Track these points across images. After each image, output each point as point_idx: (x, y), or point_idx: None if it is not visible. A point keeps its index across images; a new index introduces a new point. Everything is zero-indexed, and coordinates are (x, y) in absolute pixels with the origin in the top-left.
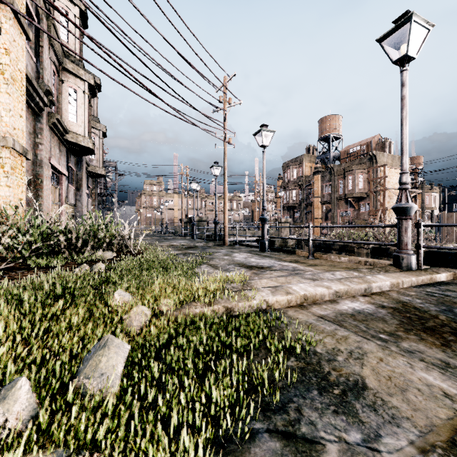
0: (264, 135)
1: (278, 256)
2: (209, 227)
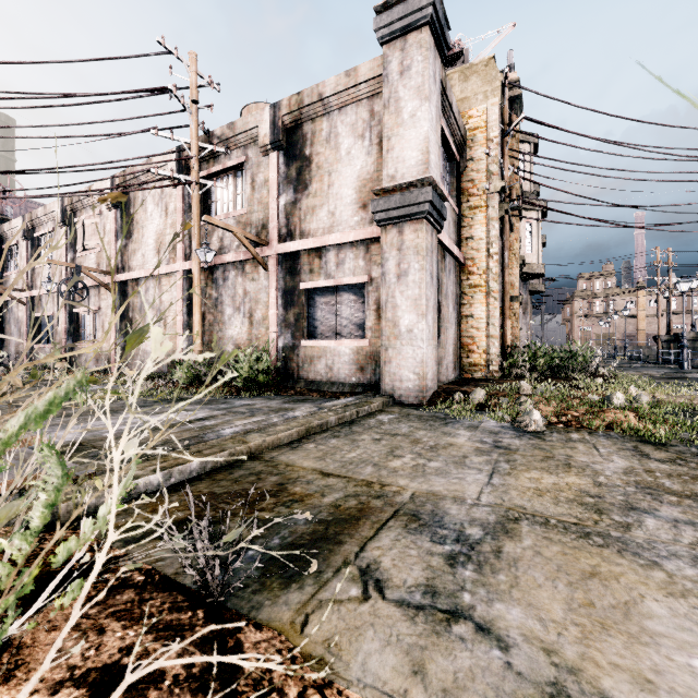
0: None
1: None
2: None
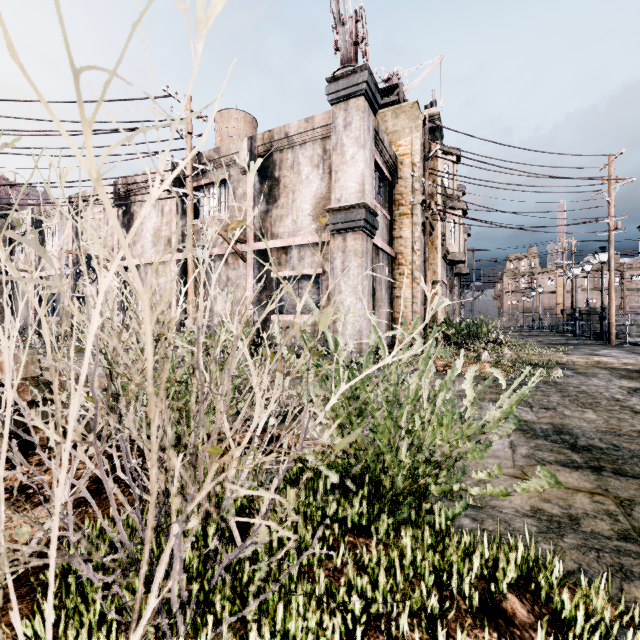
0: None
1: None
2: (595, 323)
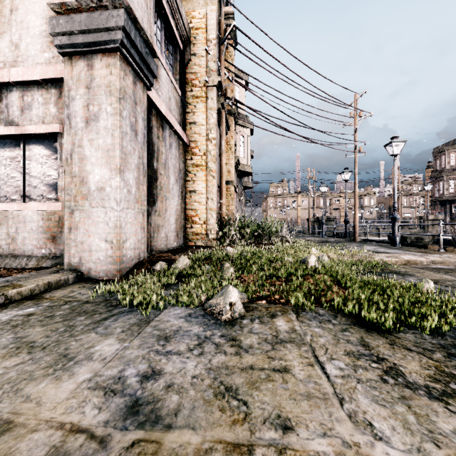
0: (395, 144)
1: (406, 249)
2: (339, 225)
